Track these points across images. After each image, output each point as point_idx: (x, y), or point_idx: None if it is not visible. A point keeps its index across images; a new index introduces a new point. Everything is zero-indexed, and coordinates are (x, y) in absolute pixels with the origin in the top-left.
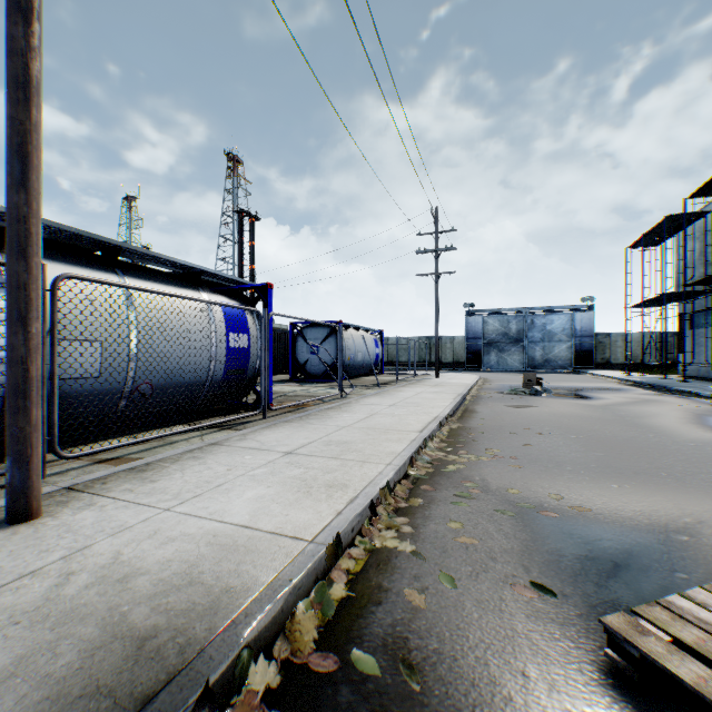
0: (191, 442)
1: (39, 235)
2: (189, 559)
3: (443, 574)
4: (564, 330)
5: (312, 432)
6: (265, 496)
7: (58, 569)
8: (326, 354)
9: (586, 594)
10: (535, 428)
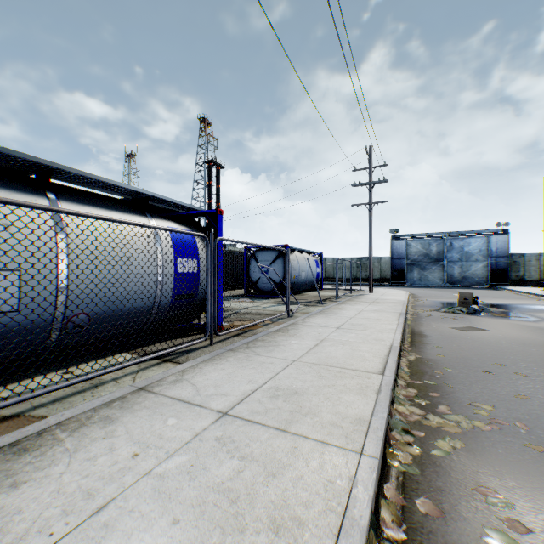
0: (120, 384)
1: None
2: None
3: None
4: (480, 251)
5: (257, 369)
6: None
7: None
8: (275, 273)
9: None
10: (507, 364)
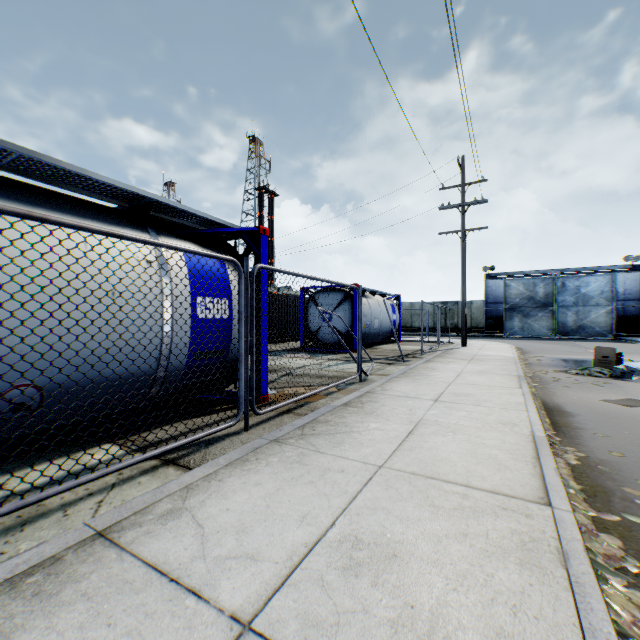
0: (68, 518)
1: None
2: None
3: None
4: (602, 293)
5: (316, 486)
6: None
7: None
8: (340, 321)
9: None
10: None
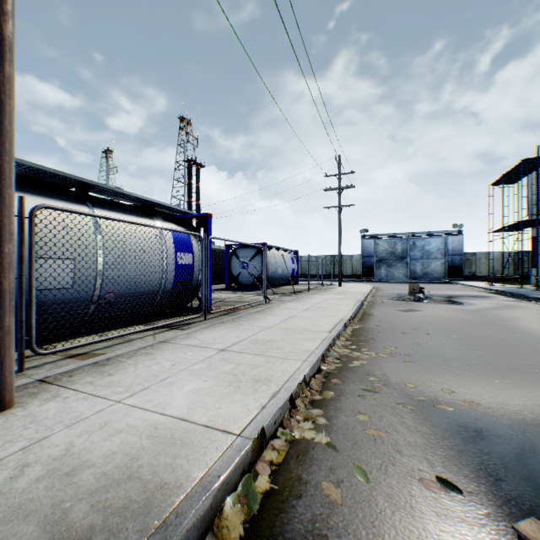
0: (146, 340)
1: (11, 170)
2: (131, 451)
3: (356, 467)
4: (439, 250)
5: (242, 331)
6: (201, 390)
7: (16, 460)
8: (254, 269)
9: (489, 491)
10: (422, 329)
